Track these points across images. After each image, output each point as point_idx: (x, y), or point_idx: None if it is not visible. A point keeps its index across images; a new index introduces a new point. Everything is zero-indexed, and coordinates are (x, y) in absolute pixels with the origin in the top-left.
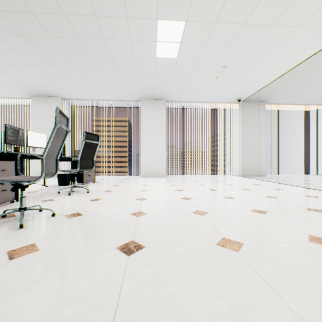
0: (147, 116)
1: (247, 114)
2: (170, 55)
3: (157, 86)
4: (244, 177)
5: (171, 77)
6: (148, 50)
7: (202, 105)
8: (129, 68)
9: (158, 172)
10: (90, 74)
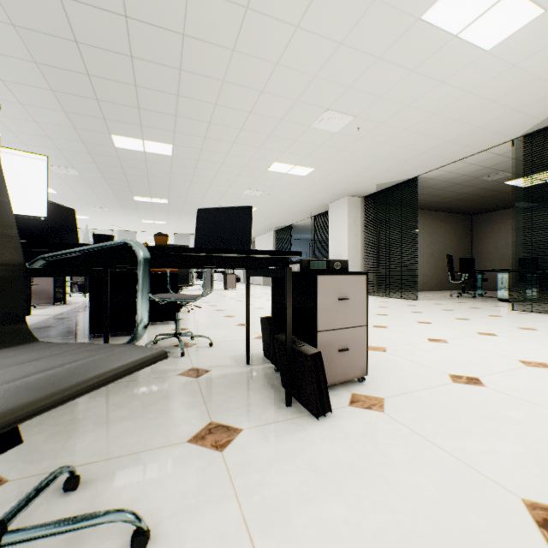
0: None
1: None
2: None
3: None
4: None
5: None
6: None
7: None
8: None
9: None
10: None
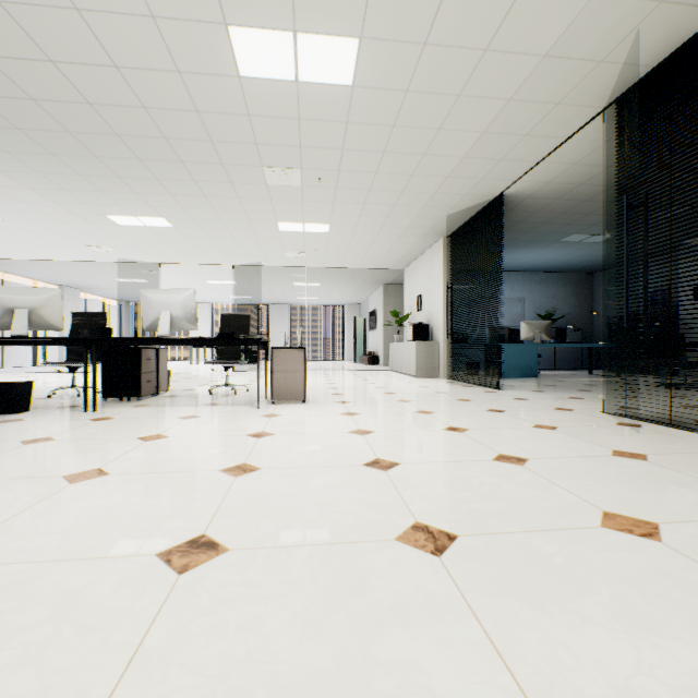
0: None
1: None
2: None
3: None
4: None
5: None
6: None
7: None
8: None
9: None
10: None
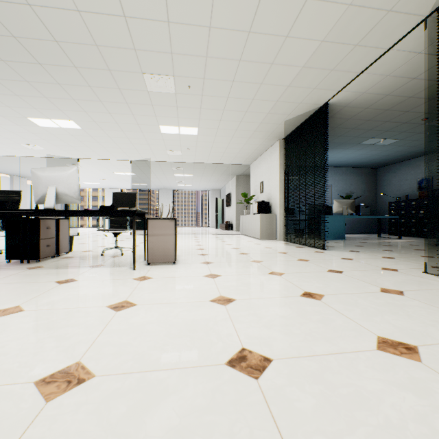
0: None
1: None
2: None
3: None
4: None
5: None
6: None
7: None
8: None
9: None
10: None
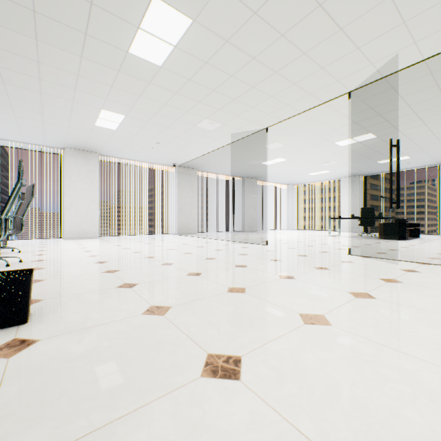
0: (75, 169)
1: (182, 178)
2: (110, 127)
3: (91, 142)
4: (179, 235)
5: (108, 139)
6: (88, 120)
7: (140, 163)
8: (60, 124)
9: (89, 233)
10: (1, 117)
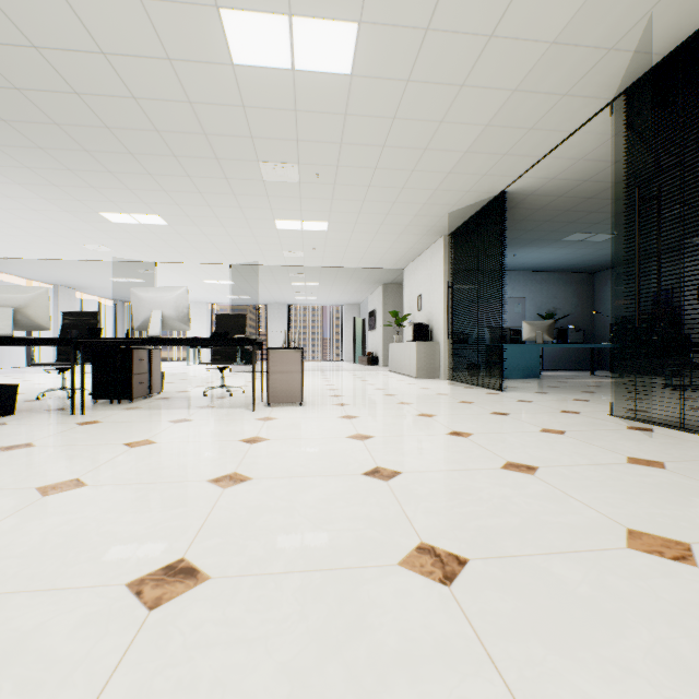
0: None
1: None
2: None
3: None
4: None
5: None
6: None
7: None
8: None
9: None
10: None
